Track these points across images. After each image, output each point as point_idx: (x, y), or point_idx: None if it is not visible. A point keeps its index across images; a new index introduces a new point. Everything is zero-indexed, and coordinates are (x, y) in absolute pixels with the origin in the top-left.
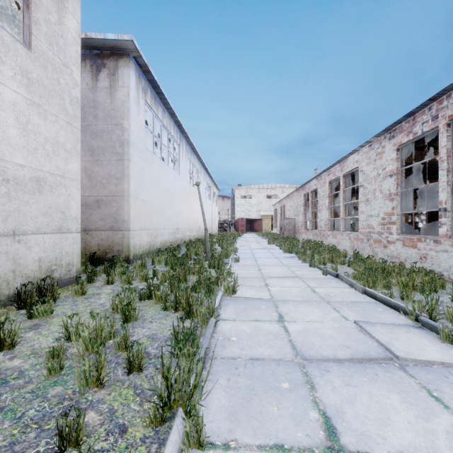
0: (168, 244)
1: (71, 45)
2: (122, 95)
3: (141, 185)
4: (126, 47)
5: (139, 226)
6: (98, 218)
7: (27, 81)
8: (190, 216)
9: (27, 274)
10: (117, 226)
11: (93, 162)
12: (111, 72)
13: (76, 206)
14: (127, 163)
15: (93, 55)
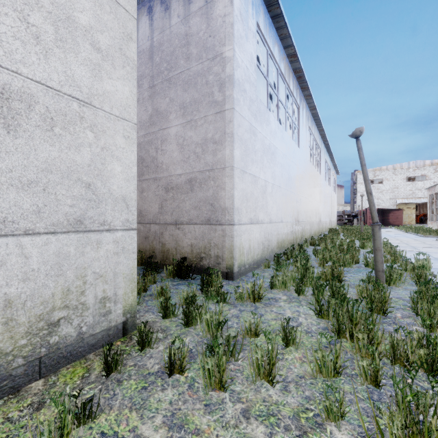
0: (285, 244)
1: None
2: (222, 6)
3: (250, 153)
4: None
5: (247, 218)
6: (190, 205)
7: None
8: (311, 205)
9: None
10: (216, 217)
11: (185, 125)
12: None
13: (123, 174)
14: (230, 114)
15: None
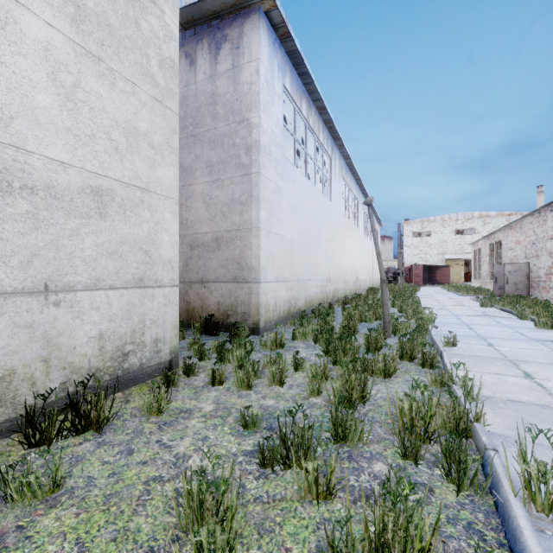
0: (315, 302)
1: None
2: (249, 74)
3: (276, 213)
4: None
5: (273, 276)
6: (217, 264)
7: (74, 11)
8: (345, 262)
9: (74, 363)
10: (242, 275)
11: (212, 183)
12: (234, 45)
13: (169, 241)
14: (256, 177)
15: (212, 29)
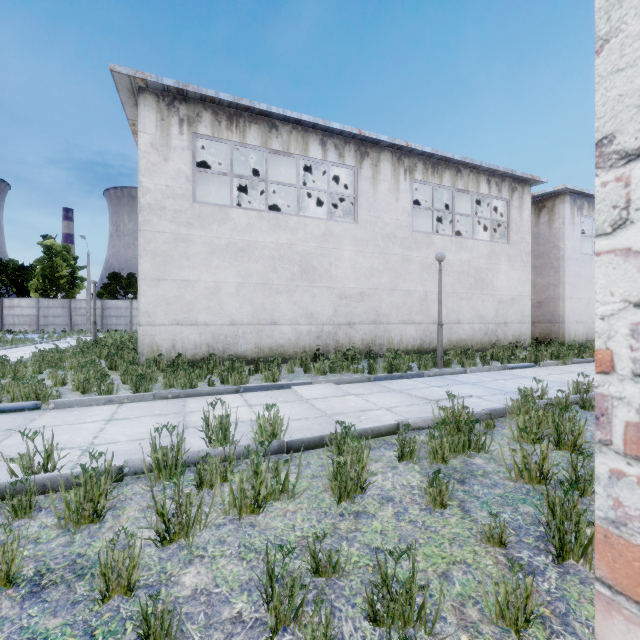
0: None
1: (525, 226)
2: (558, 224)
3: (576, 287)
4: (561, 190)
5: (573, 320)
6: (539, 314)
7: (508, 258)
8: None
9: (508, 340)
10: (554, 320)
11: (536, 276)
12: (549, 210)
13: (527, 309)
14: (562, 273)
15: (536, 202)
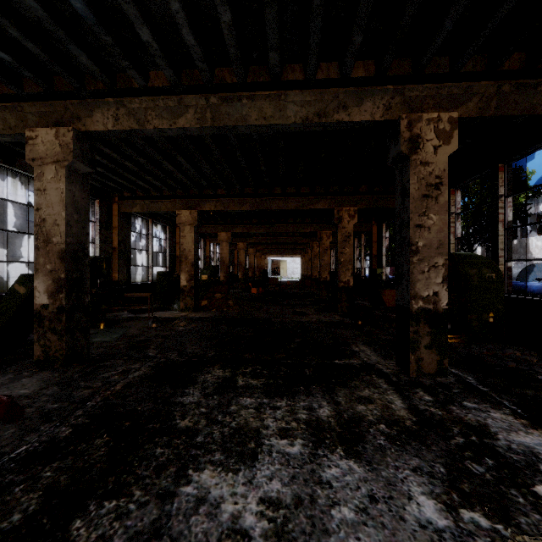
0: None
1: None
2: None
3: (20, 248)
4: None
5: (17, 275)
6: None
7: None
8: None
9: None
10: None
11: None
12: None
13: None
14: (2, 235)
15: None
